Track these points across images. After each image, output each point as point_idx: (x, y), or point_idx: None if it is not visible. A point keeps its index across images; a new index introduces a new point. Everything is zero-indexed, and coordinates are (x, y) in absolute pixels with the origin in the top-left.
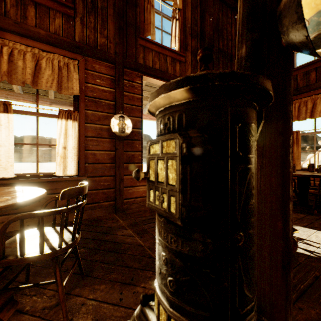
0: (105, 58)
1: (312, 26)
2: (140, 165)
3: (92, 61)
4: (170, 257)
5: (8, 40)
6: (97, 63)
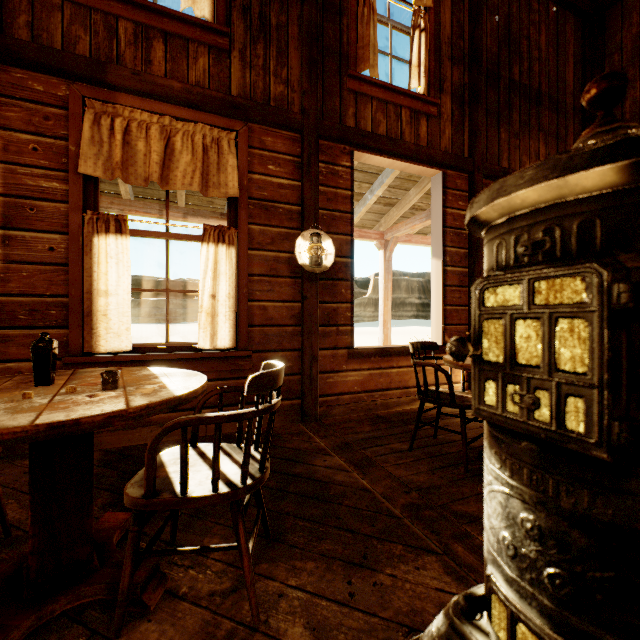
0: (284, 123)
1: None
2: (348, 329)
3: (260, 132)
4: (553, 525)
5: (122, 107)
6: (269, 134)
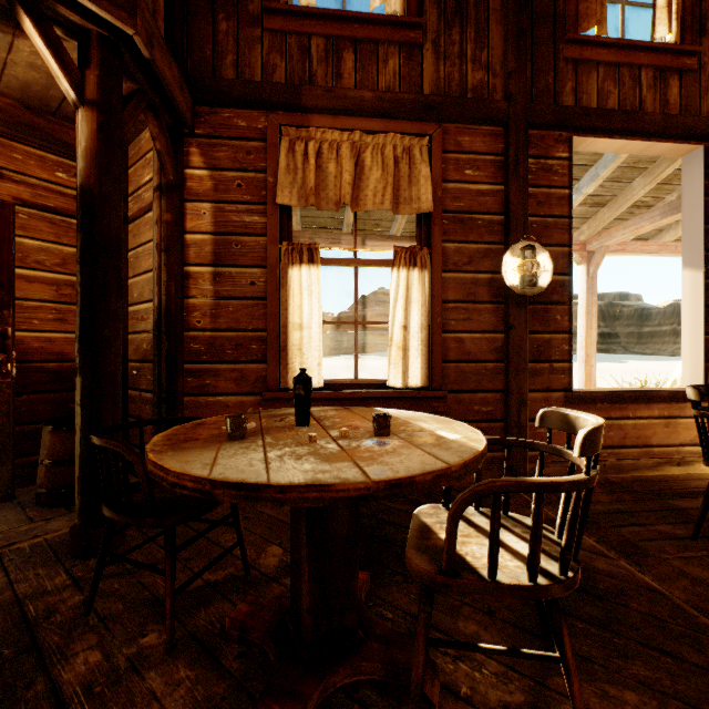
0: (485, 117)
1: None
2: (564, 366)
3: (455, 132)
4: None
5: (315, 129)
6: (466, 132)
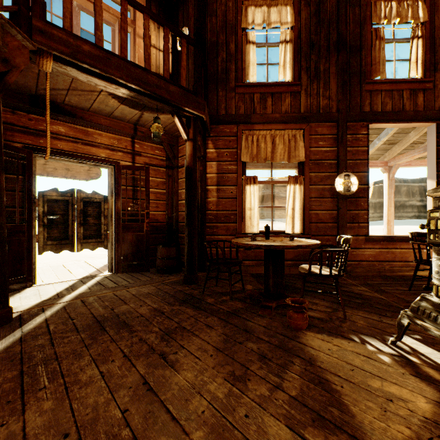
0: (328, 120)
1: None
2: (365, 225)
3: (314, 126)
4: None
5: (256, 130)
6: (319, 126)
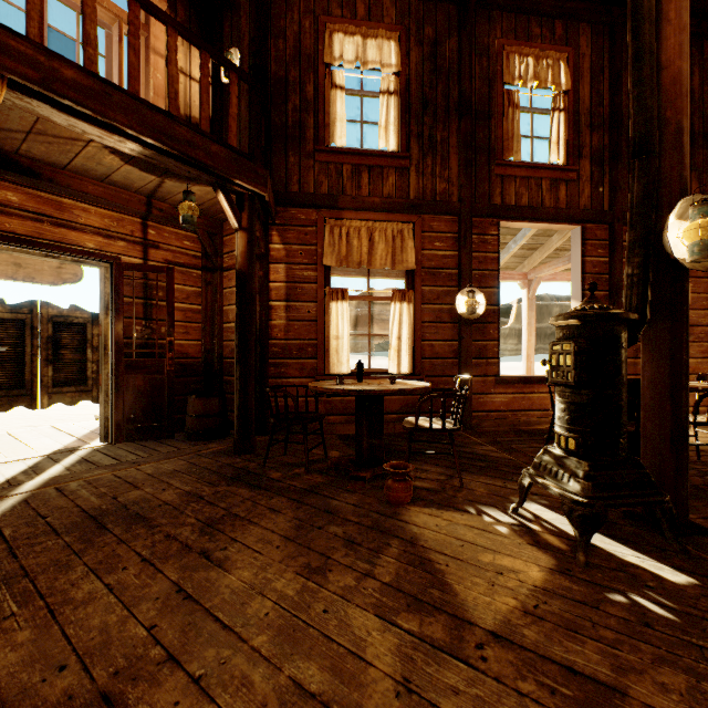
0: (447, 212)
1: (689, 252)
2: (495, 361)
3: (429, 220)
4: (567, 406)
5: (345, 220)
6: (435, 220)
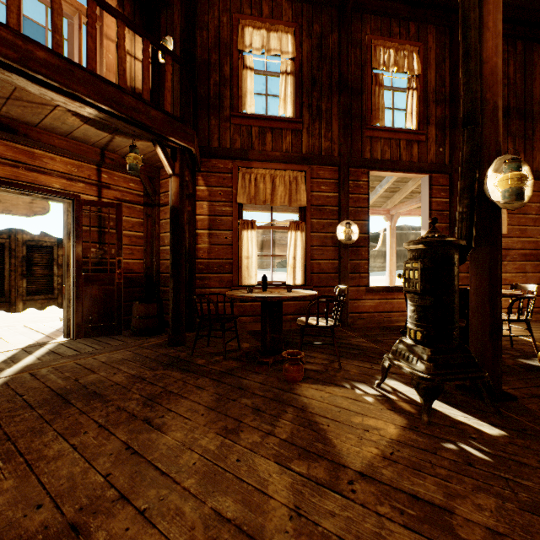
0: (330, 163)
1: (502, 196)
2: (366, 275)
3: (316, 169)
4: (415, 308)
5: (254, 169)
6: (321, 169)
